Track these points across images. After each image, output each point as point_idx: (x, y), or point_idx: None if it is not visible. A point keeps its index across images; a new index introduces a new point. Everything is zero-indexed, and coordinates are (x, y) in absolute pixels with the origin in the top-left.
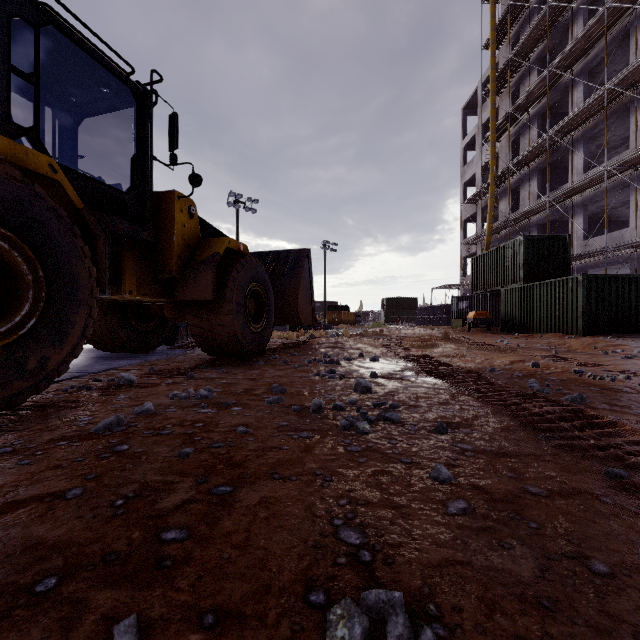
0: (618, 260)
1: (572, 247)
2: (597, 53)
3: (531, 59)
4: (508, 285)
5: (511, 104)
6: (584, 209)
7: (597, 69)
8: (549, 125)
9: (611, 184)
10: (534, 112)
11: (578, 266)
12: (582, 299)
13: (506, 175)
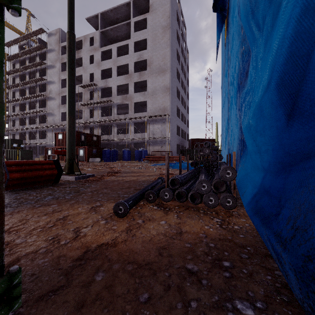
0: (34, 145)
1: (27, 141)
2: (31, 100)
3: (18, 88)
4: (7, 149)
5: (13, 95)
6: (29, 133)
7: (33, 102)
8: (23, 107)
9: (33, 129)
10: (19, 102)
11: (28, 145)
12: (20, 154)
13: (10, 116)
